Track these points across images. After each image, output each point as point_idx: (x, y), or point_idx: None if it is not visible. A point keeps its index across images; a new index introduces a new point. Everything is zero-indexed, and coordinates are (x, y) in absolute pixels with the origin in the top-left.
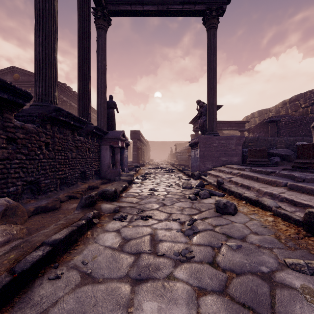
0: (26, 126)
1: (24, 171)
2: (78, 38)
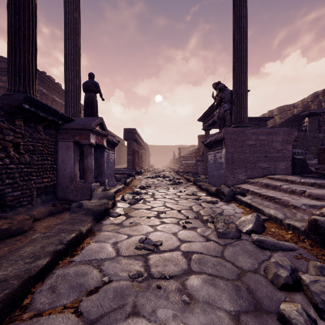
0: None
1: None
2: None
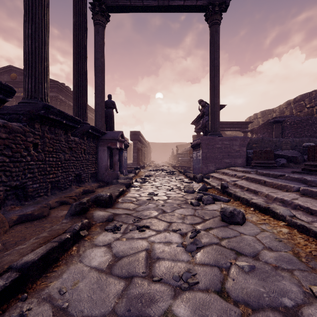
0: (9, 124)
1: (7, 175)
2: (73, 33)
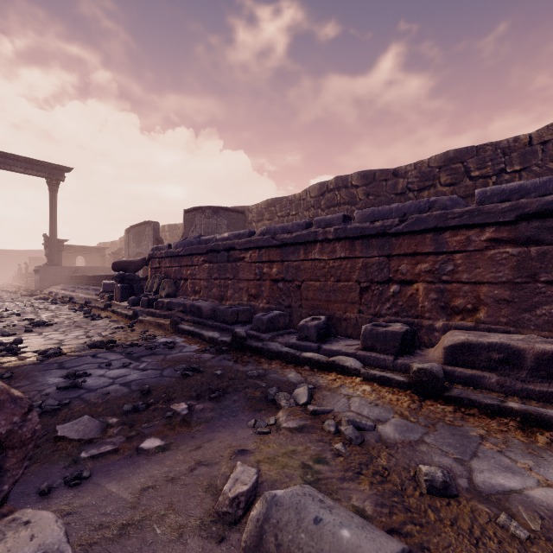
0: None
1: None
2: None
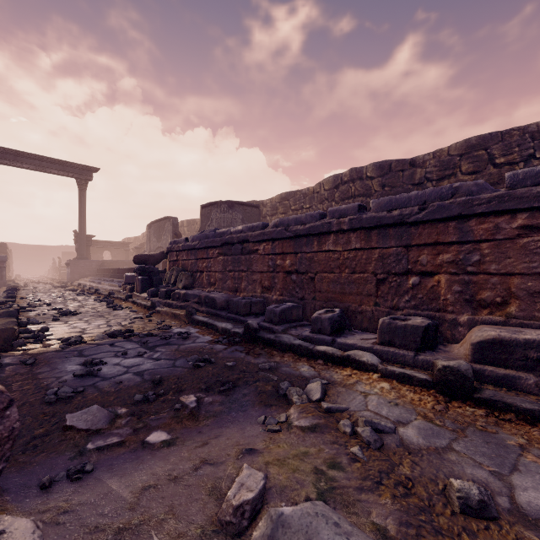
0: None
1: None
2: None
